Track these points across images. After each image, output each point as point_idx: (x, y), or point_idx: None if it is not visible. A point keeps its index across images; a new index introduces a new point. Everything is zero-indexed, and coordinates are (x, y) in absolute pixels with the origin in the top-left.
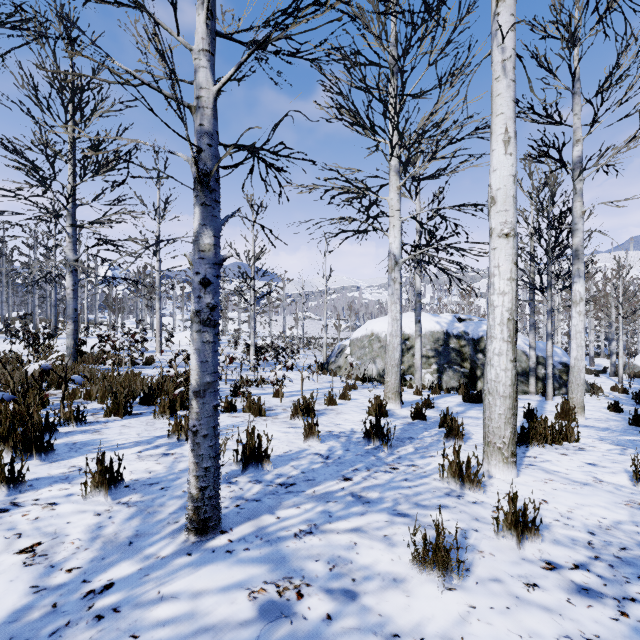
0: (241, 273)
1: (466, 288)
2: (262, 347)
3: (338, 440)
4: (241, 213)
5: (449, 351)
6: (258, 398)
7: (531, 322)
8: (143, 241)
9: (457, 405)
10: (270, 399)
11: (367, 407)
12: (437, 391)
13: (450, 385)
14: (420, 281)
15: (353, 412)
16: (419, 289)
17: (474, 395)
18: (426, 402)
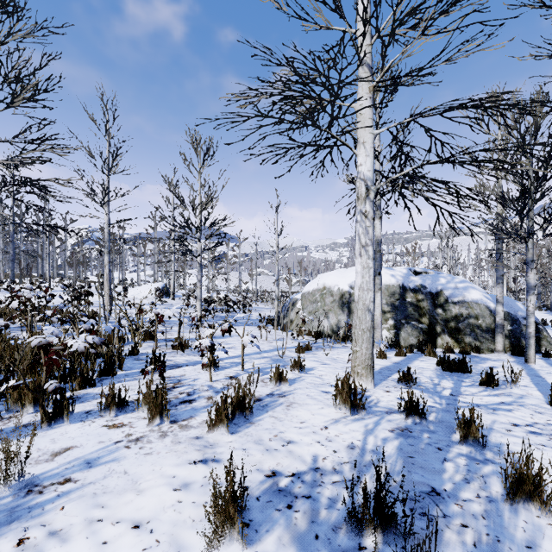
0: (188, 224)
1: (411, 244)
2: (214, 301)
3: (289, 522)
4: (186, 159)
5: (406, 306)
6: (157, 392)
7: (498, 274)
8: (67, 182)
9: (438, 376)
10: (198, 374)
11: (328, 386)
12: (402, 352)
13: (409, 342)
14: (380, 229)
15: (311, 400)
16: (379, 238)
17: (455, 362)
18: (405, 377)
